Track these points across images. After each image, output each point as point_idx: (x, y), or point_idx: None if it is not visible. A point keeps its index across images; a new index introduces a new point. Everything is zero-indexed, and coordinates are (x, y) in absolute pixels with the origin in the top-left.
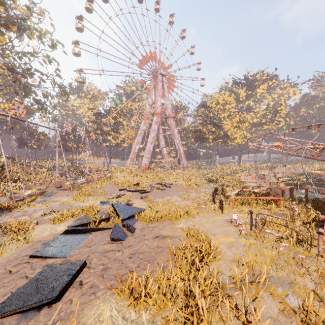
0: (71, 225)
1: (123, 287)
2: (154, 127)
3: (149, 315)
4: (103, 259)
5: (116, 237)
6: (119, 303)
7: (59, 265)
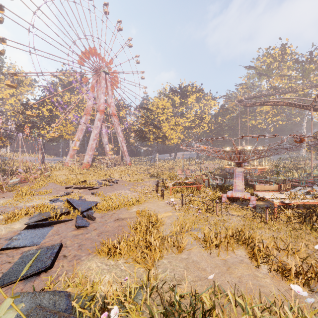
0: (28, 222)
1: (103, 248)
2: (97, 124)
3: (123, 260)
4: (76, 240)
5: (81, 225)
6: (101, 260)
7: (38, 250)
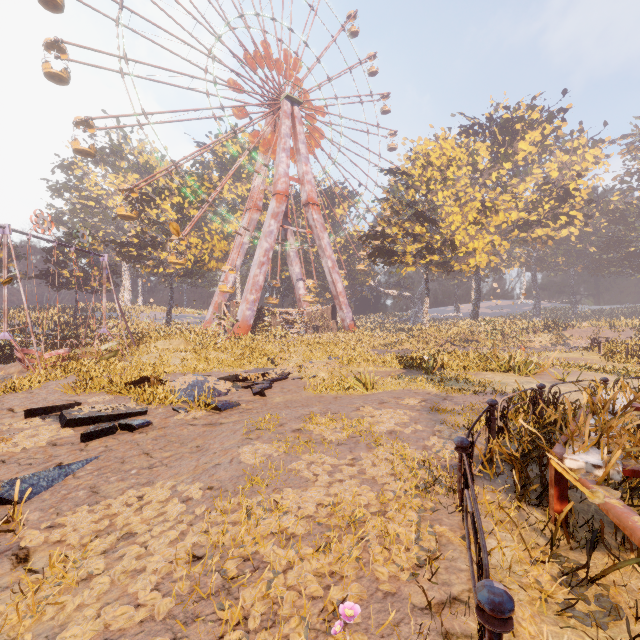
0: None
1: None
2: (270, 225)
3: None
4: None
5: None
6: None
7: None
